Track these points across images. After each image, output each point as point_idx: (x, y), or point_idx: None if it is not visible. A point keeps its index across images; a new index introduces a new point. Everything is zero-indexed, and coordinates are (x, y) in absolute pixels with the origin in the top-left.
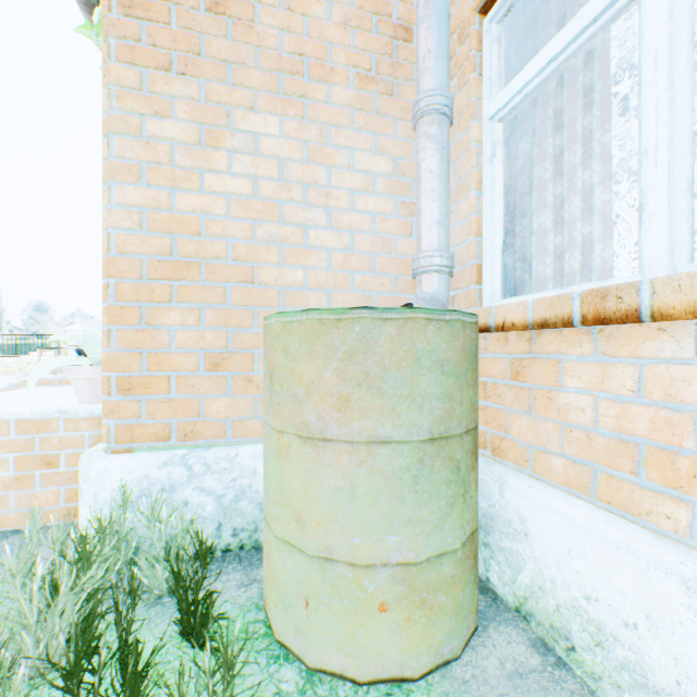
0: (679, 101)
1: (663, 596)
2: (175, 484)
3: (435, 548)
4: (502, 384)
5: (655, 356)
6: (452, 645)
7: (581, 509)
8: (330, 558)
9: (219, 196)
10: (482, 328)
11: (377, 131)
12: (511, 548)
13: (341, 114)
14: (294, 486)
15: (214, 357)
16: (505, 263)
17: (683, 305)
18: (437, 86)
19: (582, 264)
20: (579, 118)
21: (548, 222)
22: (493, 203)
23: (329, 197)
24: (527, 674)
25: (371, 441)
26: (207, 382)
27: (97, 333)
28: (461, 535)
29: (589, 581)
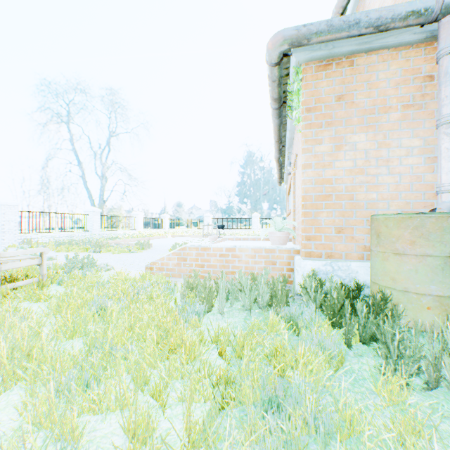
0: None
1: None
2: (327, 272)
3: None
4: None
5: None
6: None
7: None
8: (406, 291)
9: (339, 169)
10: None
11: (413, 128)
12: None
13: (393, 125)
14: (390, 269)
15: (338, 229)
16: None
17: None
18: None
19: None
20: None
21: None
22: None
23: (387, 162)
24: None
25: (423, 255)
26: (335, 238)
27: (278, 220)
28: None
29: None
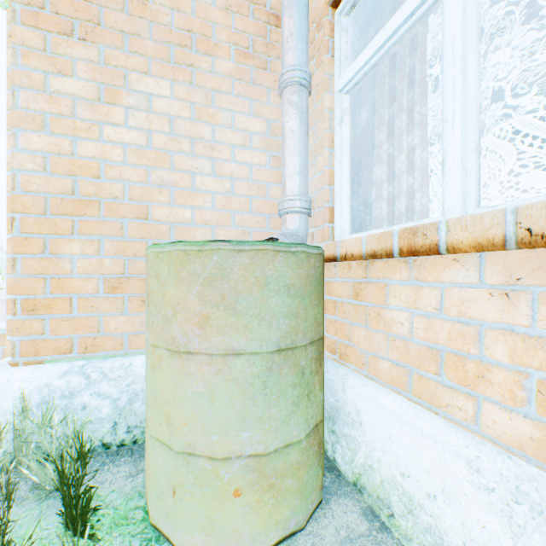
0: (469, 80)
1: (454, 473)
2: (74, 390)
3: (282, 440)
4: (347, 303)
5: (451, 281)
6: (297, 519)
7: (398, 403)
8: (193, 453)
9: (117, 145)
10: (331, 258)
11: (253, 97)
12: (350, 434)
13: (223, 82)
14: (165, 392)
15: (112, 282)
16: (352, 206)
17: (468, 241)
18: (297, 63)
19: (407, 208)
20: (405, 93)
21: (383, 175)
22: (342, 158)
23: (213, 150)
24: (356, 539)
25: (228, 353)
26: (106, 303)
27: None
28: (305, 427)
29: (404, 461)
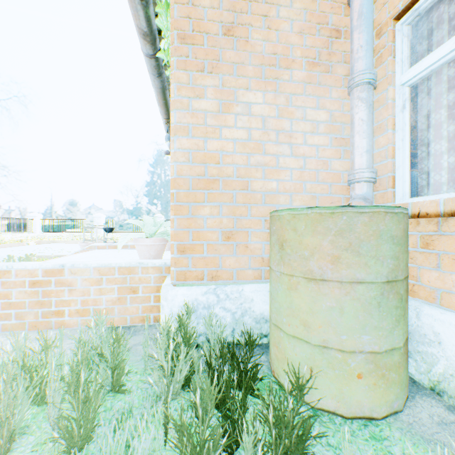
0: None
1: None
2: (210, 304)
3: (389, 345)
4: (413, 251)
5: None
6: (398, 403)
7: None
8: (326, 346)
9: (229, 141)
10: None
11: (319, 95)
12: (426, 351)
13: (298, 87)
14: (301, 306)
15: (227, 233)
16: (411, 174)
17: None
18: (366, 67)
19: None
20: None
21: (443, 148)
22: (404, 137)
23: (291, 138)
24: (449, 424)
25: (353, 281)
26: (223, 248)
27: (149, 219)
28: (402, 339)
29: None
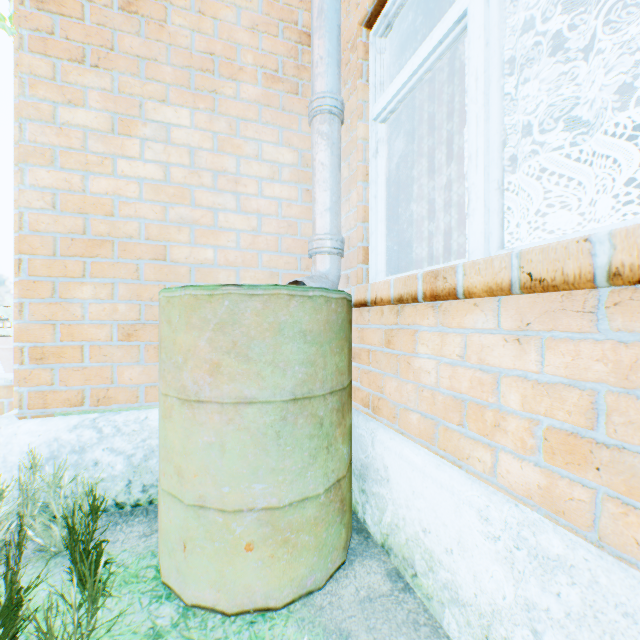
0: (492, 116)
1: (468, 525)
2: (86, 445)
3: (298, 494)
4: (380, 352)
5: (473, 327)
6: (315, 577)
7: (422, 456)
8: (204, 505)
9: (132, 180)
10: (363, 302)
11: (283, 125)
12: (379, 492)
13: (249, 110)
14: (176, 443)
15: (126, 328)
16: (389, 245)
17: (481, 285)
18: (328, 89)
19: (444, 248)
20: (443, 123)
21: (422, 211)
22: (377, 193)
23: (238, 184)
24: (376, 598)
25: (239, 402)
26: (120, 351)
27: None
28: (325, 482)
29: (425, 516)
